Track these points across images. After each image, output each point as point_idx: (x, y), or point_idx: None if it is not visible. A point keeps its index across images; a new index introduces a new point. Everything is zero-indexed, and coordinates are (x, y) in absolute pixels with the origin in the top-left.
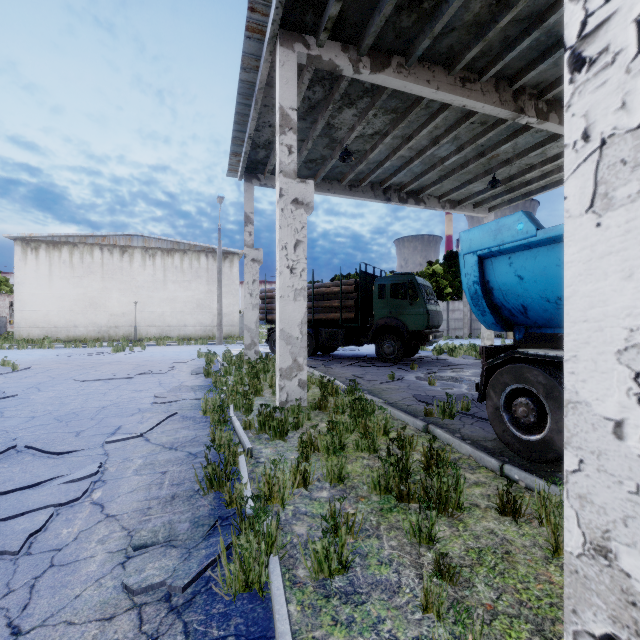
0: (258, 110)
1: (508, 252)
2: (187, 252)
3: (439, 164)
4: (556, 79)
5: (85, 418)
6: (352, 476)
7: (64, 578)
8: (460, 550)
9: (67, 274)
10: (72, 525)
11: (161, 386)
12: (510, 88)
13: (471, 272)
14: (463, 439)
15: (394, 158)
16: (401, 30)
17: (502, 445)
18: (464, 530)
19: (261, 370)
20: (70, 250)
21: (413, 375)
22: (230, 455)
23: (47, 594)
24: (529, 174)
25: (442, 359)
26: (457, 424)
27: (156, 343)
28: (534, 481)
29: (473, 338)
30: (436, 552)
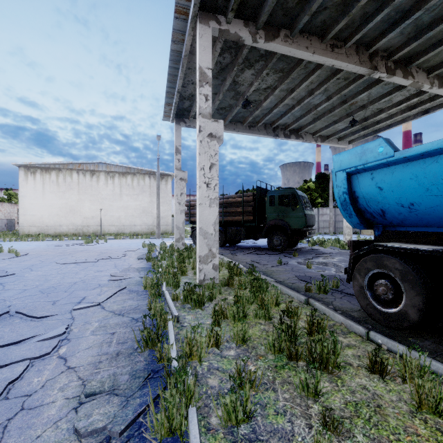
0: (184, 71)
1: (370, 169)
2: (136, 174)
3: (313, 109)
4: (401, 44)
5: (61, 291)
6: (252, 338)
7: (30, 420)
8: (340, 403)
9: (55, 190)
10: (41, 375)
11: (116, 268)
12: (367, 52)
13: (341, 185)
14: (335, 310)
15: (281, 105)
16: (287, 10)
17: (365, 315)
18: (342, 385)
19: (186, 256)
20: (57, 173)
21: (295, 261)
22: (161, 322)
23: (15, 434)
24: (379, 116)
25: (315, 249)
26: (330, 298)
27: (114, 237)
28: (394, 345)
29: (336, 234)
30: (321, 404)
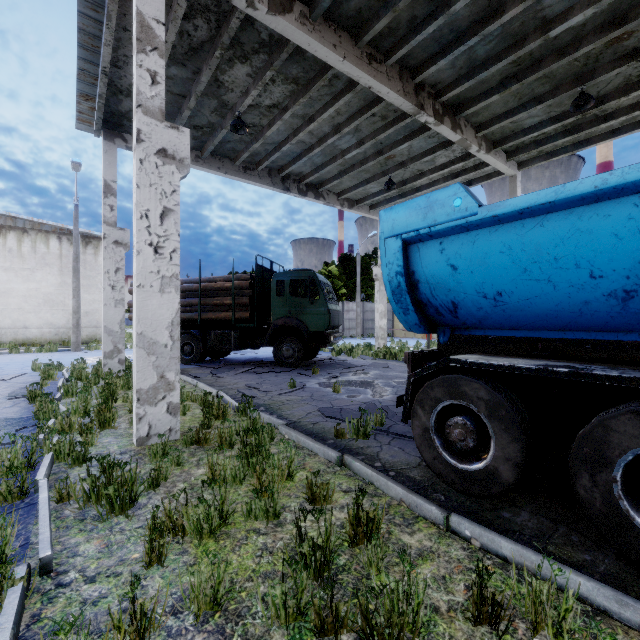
0: (113, 30)
1: (440, 235)
2: (28, 231)
3: (340, 157)
4: (452, 82)
5: None
6: (238, 583)
7: None
8: None
9: None
10: None
11: None
12: (412, 81)
13: (394, 260)
14: (386, 470)
15: (294, 141)
16: None
17: (430, 473)
18: None
19: (124, 386)
20: None
21: (315, 381)
22: None
23: None
24: (420, 180)
25: (342, 360)
26: (374, 446)
27: None
28: (493, 540)
29: (365, 337)
30: None
